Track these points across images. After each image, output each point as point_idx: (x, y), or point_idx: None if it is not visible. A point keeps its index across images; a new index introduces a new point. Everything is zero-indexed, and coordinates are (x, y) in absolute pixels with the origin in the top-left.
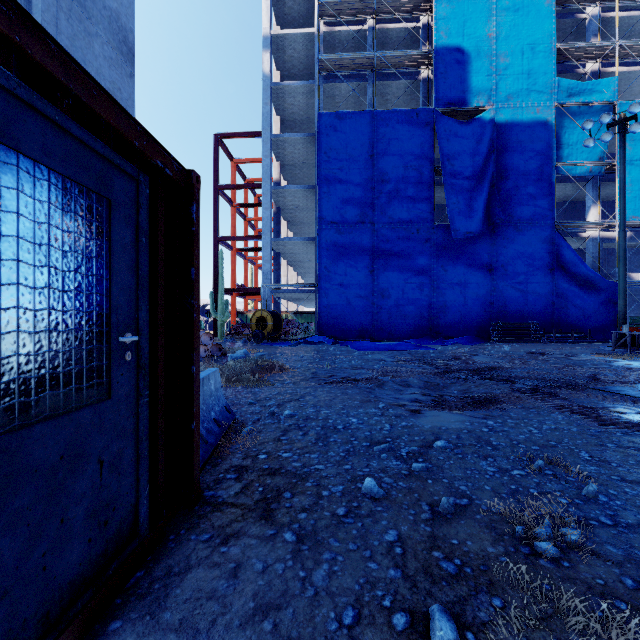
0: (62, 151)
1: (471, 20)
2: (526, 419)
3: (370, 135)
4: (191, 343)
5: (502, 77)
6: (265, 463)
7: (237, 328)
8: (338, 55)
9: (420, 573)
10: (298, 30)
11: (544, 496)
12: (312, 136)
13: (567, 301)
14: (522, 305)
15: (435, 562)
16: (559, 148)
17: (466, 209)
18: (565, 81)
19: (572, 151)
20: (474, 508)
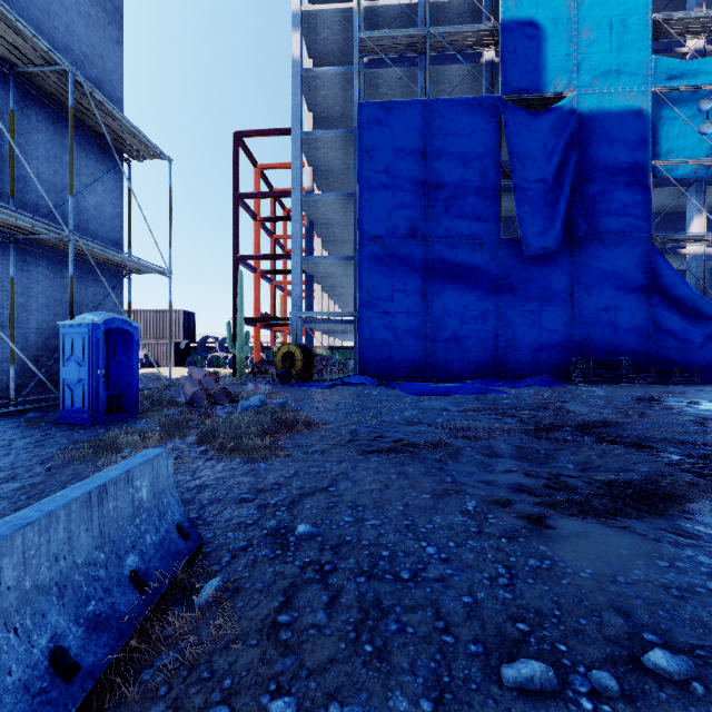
0: None
1: None
2: None
3: (422, 129)
4: None
5: (585, 56)
6: None
7: (261, 366)
8: (383, 32)
9: None
10: (334, 5)
11: None
12: (351, 133)
13: (666, 332)
14: (610, 337)
15: None
16: (656, 143)
17: (541, 219)
18: (664, 60)
19: (672, 147)
20: None
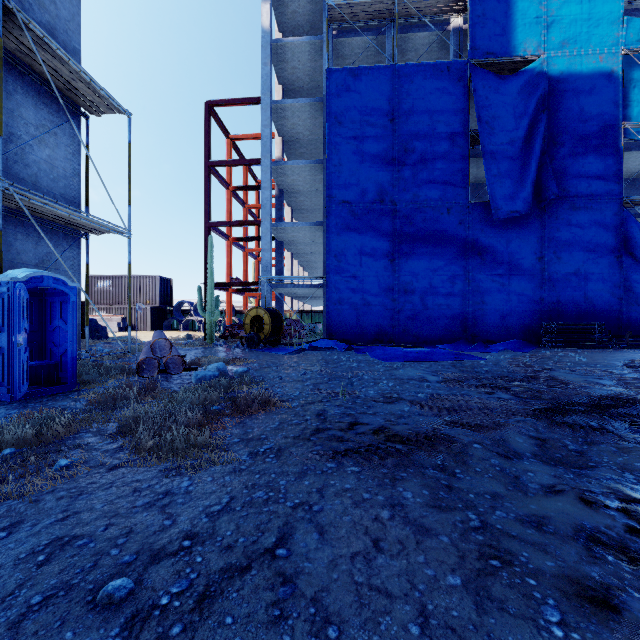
0: None
1: None
2: None
3: (390, 95)
4: None
5: (555, 19)
6: None
7: (232, 329)
8: None
9: None
10: None
11: None
12: (319, 101)
13: (638, 296)
14: (580, 301)
15: None
16: (627, 106)
17: (510, 182)
18: (636, 21)
19: None
20: None
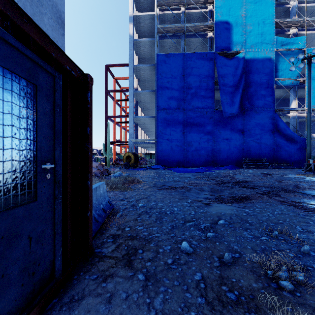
0: (2, 52)
1: (233, 8)
2: (265, 208)
3: (182, 65)
4: (87, 168)
5: (248, 36)
6: (128, 233)
7: (116, 161)
8: (166, 25)
9: (215, 300)
10: (147, 13)
11: (280, 252)
12: (154, 66)
13: (281, 148)
14: (258, 150)
15: (223, 293)
16: (277, 71)
17: (230, 102)
18: (280, 38)
19: (283, 73)
20: (243, 259)
